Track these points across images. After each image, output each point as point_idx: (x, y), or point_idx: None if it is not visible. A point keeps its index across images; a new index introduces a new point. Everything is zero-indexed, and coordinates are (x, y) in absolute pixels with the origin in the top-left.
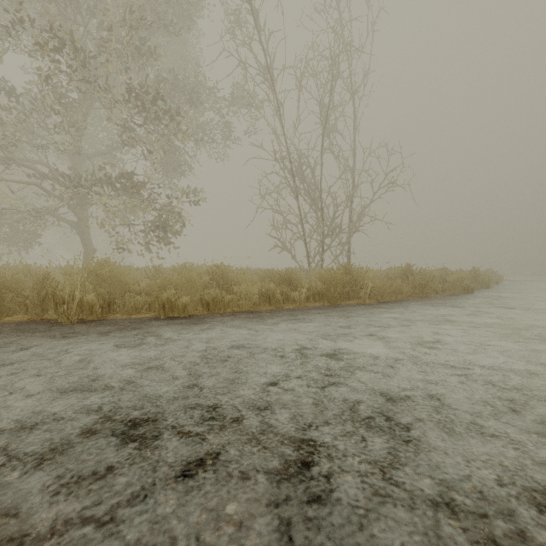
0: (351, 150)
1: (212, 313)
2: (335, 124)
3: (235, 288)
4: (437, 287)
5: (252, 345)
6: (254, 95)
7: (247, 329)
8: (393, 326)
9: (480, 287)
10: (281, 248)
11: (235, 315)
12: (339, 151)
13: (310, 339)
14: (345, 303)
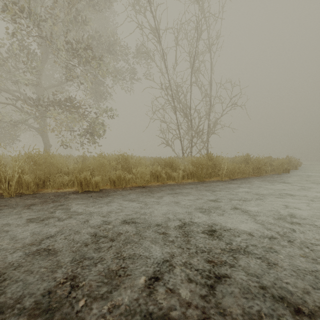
0: (209, 84)
1: (117, 188)
2: (199, 68)
3: (134, 170)
4: (266, 168)
5: (141, 217)
6: (149, 51)
7: (140, 202)
8: (248, 199)
9: (291, 169)
10: (166, 144)
11: (132, 189)
12: (201, 84)
13: (188, 211)
14: (209, 180)
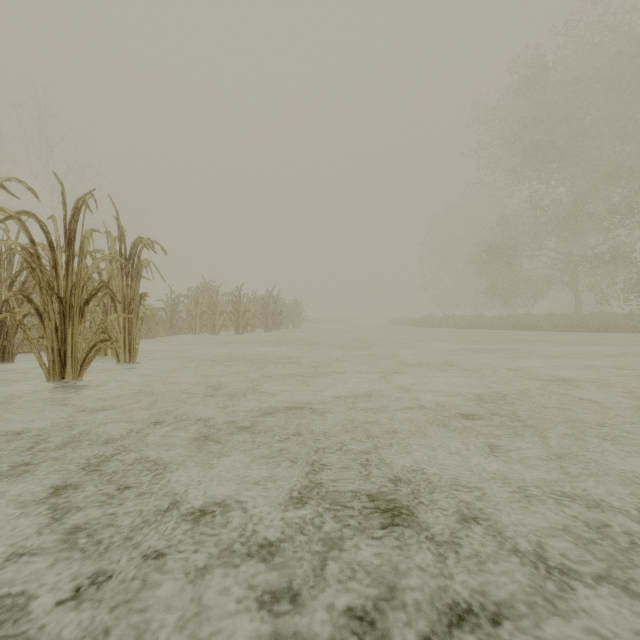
0: None
1: None
2: None
3: None
4: None
5: None
6: None
7: None
8: None
9: None
10: None
11: None
12: None
13: None
14: None
